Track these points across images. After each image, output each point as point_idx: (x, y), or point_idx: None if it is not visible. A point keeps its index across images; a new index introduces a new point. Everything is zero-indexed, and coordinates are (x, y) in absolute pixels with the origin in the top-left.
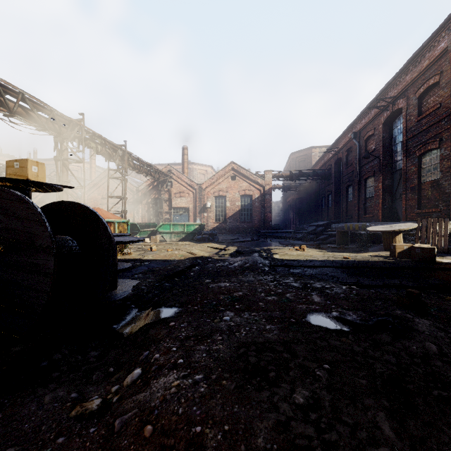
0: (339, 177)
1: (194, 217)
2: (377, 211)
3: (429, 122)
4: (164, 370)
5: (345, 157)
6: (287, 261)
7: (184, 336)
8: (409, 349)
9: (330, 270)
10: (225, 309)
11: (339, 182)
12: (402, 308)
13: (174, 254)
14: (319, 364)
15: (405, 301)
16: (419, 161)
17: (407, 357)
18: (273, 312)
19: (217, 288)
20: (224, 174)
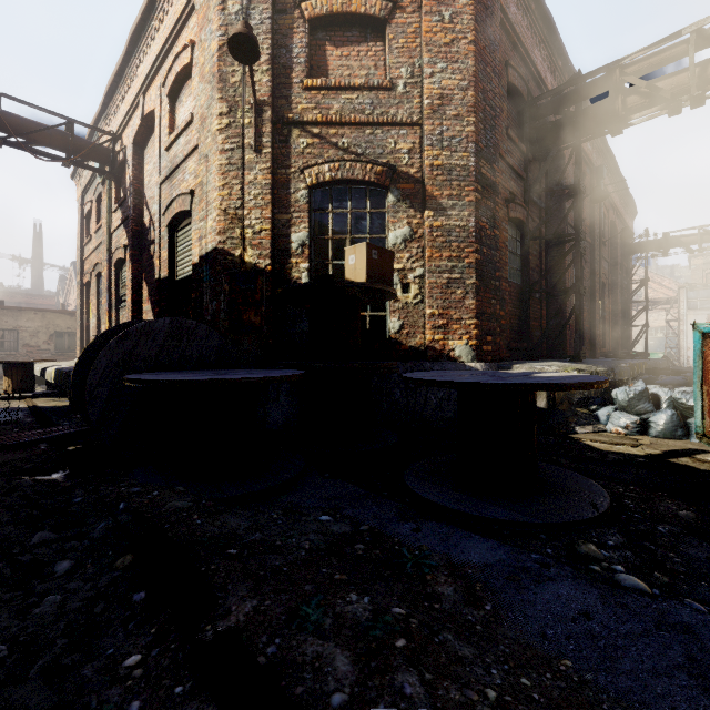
0: None
1: None
2: None
3: None
4: None
5: None
6: None
7: None
8: None
9: None
10: None
11: None
12: None
13: None
14: None
15: None
16: None
17: None
18: None
19: None
20: None
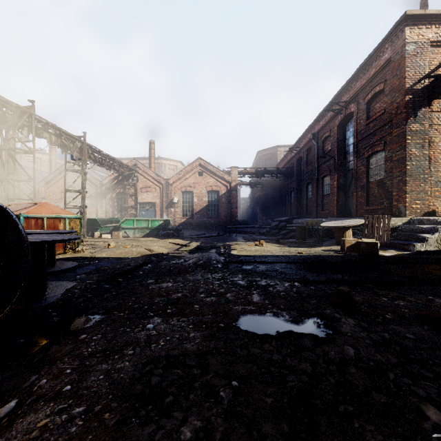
0: (300, 175)
1: (160, 212)
2: (332, 207)
3: (376, 126)
4: (40, 402)
5: (305, 156)
6: (243, 256)
7: (90, 352)
8: (327, 355)
9: (281, 265)
10: (153, 315)
11: (300, 180)
12: (333, 306)
13: (130, 251)
14: (229, 381)
15: (336, 299)
16: (368, 162)
17: (324, 365)
18: (205, 316)
19: (157, 289)
20: (191, 169)
